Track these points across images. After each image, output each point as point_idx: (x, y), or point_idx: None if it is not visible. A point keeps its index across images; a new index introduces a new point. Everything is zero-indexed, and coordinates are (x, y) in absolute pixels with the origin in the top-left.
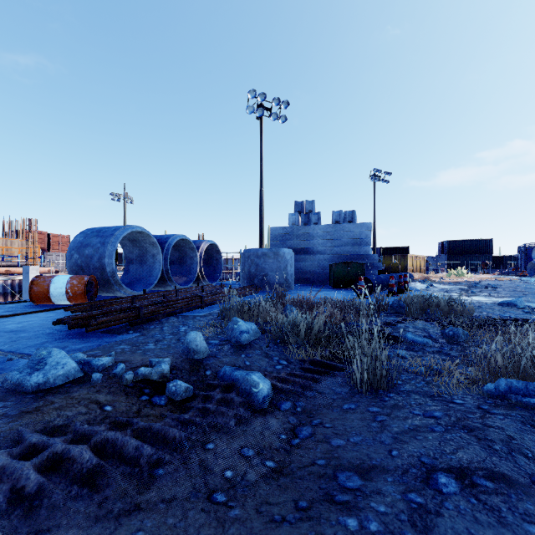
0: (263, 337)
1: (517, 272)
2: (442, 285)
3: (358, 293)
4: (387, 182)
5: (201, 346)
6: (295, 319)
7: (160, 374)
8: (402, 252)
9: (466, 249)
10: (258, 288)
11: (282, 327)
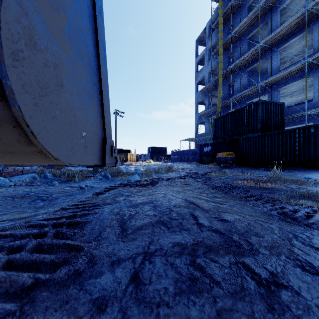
0: (54, 177)
1: (168, 161)
2: (132, 166)
3: (93, 168)
4: (122, 117)
5: (37, 177)
6: (64, 172)
7: (31, 180)
8: (127, 152)
9: (158, 151)
10: (48, 168)
11: (60, 175)
